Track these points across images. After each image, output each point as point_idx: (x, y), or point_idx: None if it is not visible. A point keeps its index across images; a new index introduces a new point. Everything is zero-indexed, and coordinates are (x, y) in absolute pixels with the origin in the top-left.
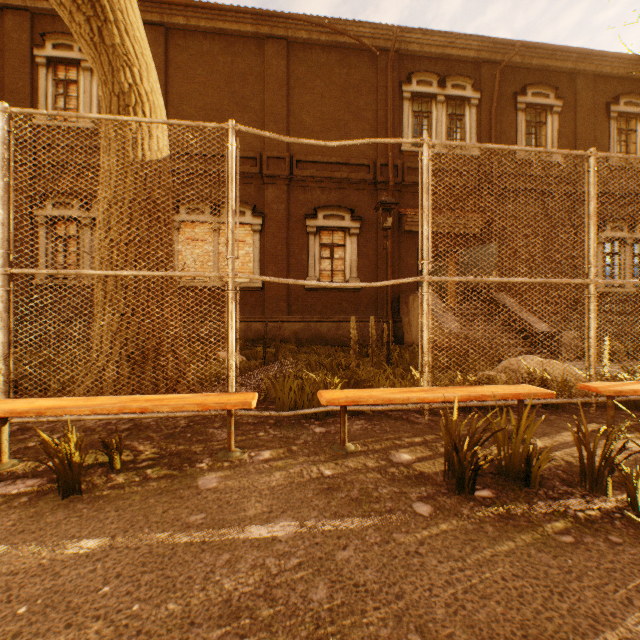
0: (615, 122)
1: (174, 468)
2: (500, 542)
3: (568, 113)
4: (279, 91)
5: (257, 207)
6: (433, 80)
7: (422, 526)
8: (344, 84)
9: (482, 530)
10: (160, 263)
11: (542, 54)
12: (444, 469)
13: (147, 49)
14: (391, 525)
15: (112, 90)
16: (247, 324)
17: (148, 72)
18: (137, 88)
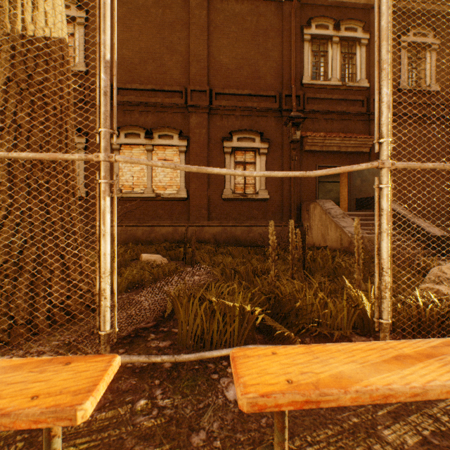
0: None
1: None
2: None
3: (444, 50)
4: (201, 36)
5: (183, 132)
6: (329, 24)
7: None
8: (254, 29)
9: None
10: None
11: None
12: None
13: None
14: None
15: None
16: (174, 228)
17: None
18: None
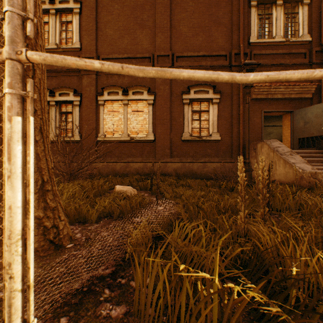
0: None
1: None
2: None
3: None
4: (165, 12)
5: (151, 89)
6: None
7: None
8: (208, 2)
9: None
10: None
11: None
12: None
13: None
14: None
15: None
16: (144, 164)
17: None
18: None
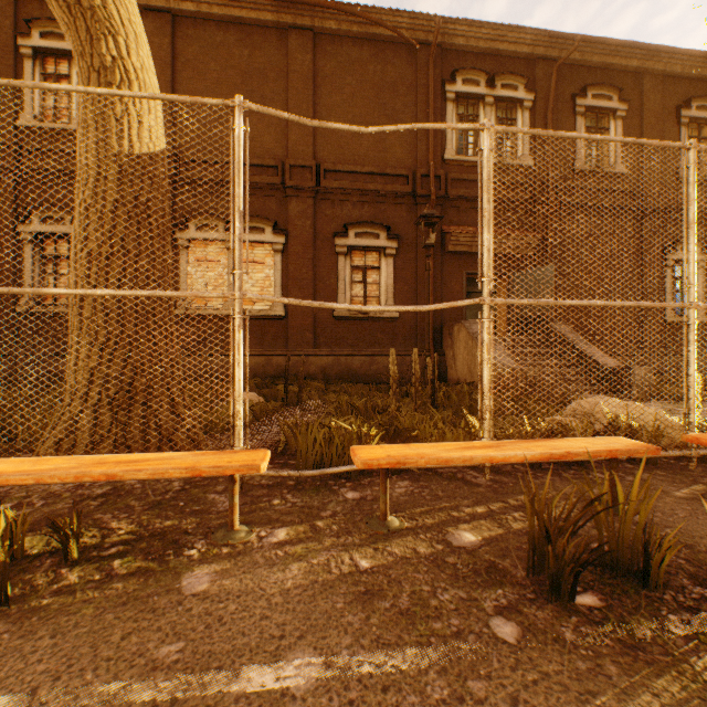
0: (686, 129)
1: (152, 557)
2: (635, 698)
3: (633, 118)
4: (304, 90)
5: (279, 223)
6: (481, 79)
7: (510, 665)
8: (379, 82)
9: (602, 672)
10: (152, 282)
11: (604, 50)
12: (527, 561)
13: (137, 16)
14: (463, 663)
15: (91, 64)
16: (267, 358)
17: (137, 44)
18: (123, 62)
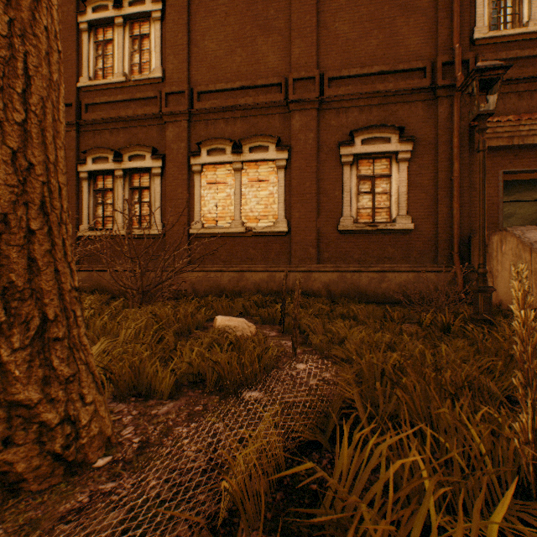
0: None
1: None
2: None
3: None
4: (307, 0)
5: (282, 140)
6: None
7: None
8: None
9: None
10: None
11: None
12: None
13: None
14: None
15: None
16: (270, 274)
17: None
18: None
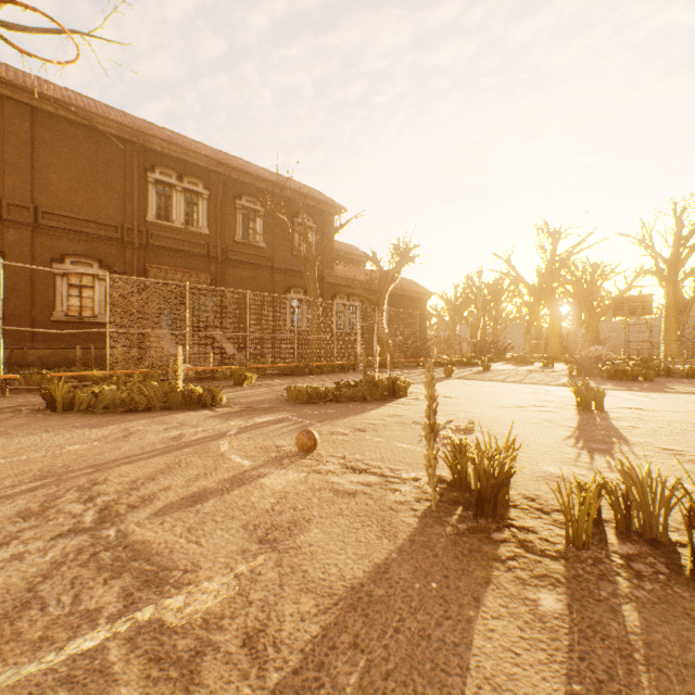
0: (298, 228)
1: None
2: None
3: (270, 217)
4: (23, 148)
5: None
6: (174, 174)
7: None
8: (94, 158)
9: None
10: None
11: (251, 177)
12: None
13: None
14: None
15: None
16: None
17: None
18: None
